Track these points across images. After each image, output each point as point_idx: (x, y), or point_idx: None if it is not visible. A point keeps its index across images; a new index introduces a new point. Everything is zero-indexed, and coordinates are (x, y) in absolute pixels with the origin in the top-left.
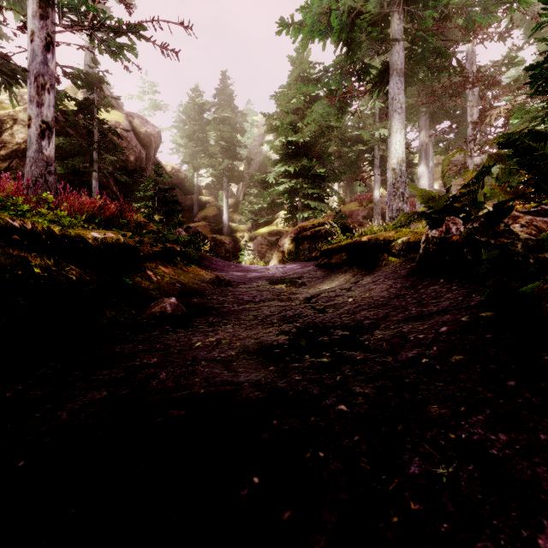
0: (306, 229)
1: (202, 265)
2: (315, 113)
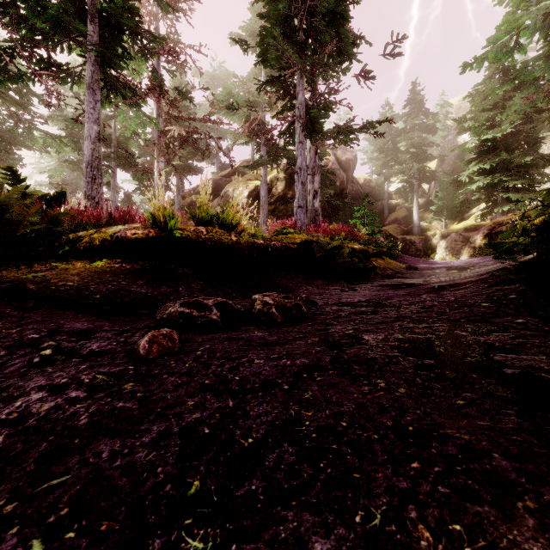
0: (502, 224)
1: (397, 260)
2: (515, 105)
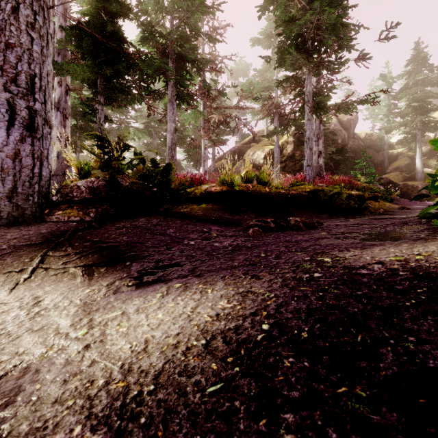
0: None
1: (393, 203)
2: None
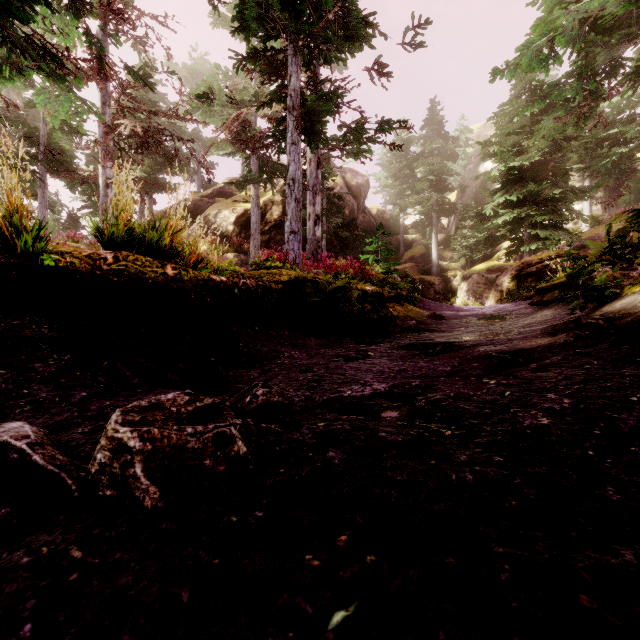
0: (531, 264)
1: (417, 306)
2: (544, 129)
